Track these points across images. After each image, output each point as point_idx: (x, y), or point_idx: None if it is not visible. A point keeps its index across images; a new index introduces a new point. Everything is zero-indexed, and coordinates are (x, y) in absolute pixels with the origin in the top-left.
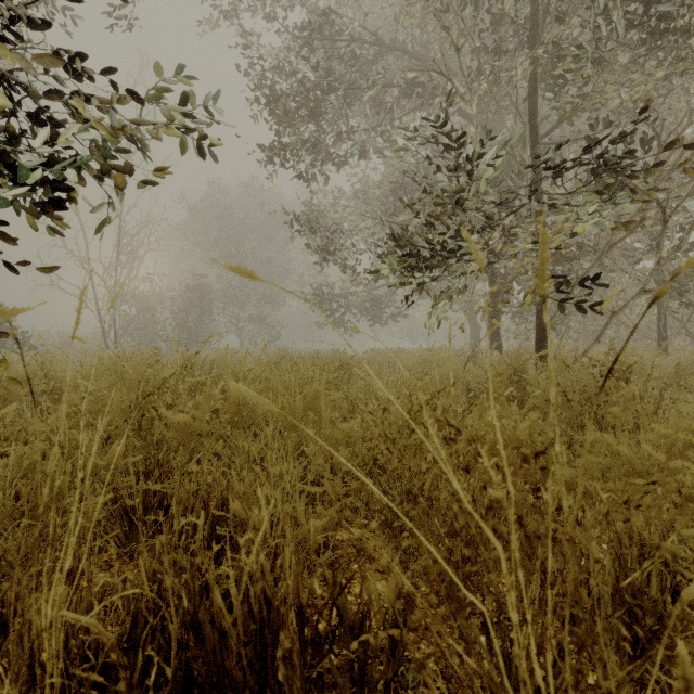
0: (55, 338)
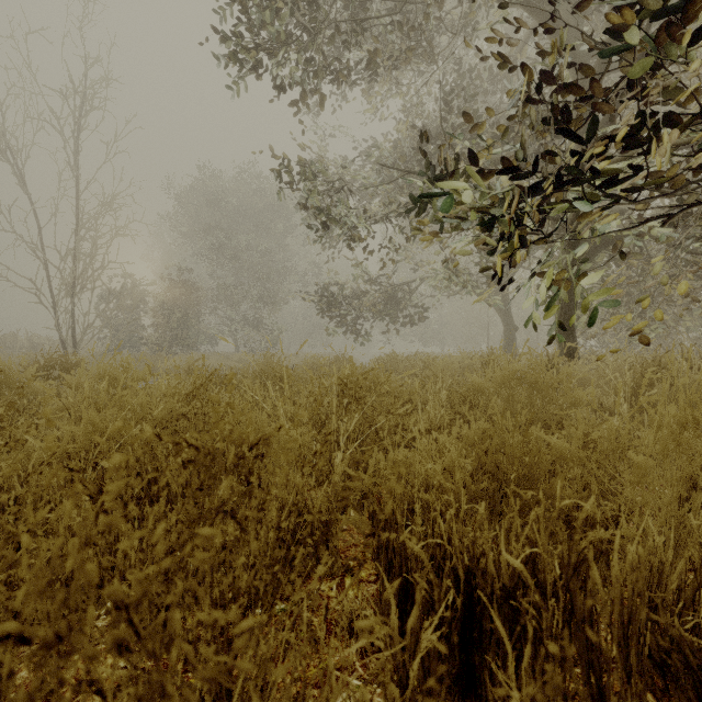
0: (23, 341)
